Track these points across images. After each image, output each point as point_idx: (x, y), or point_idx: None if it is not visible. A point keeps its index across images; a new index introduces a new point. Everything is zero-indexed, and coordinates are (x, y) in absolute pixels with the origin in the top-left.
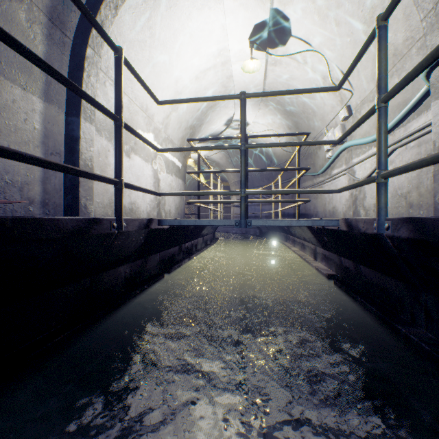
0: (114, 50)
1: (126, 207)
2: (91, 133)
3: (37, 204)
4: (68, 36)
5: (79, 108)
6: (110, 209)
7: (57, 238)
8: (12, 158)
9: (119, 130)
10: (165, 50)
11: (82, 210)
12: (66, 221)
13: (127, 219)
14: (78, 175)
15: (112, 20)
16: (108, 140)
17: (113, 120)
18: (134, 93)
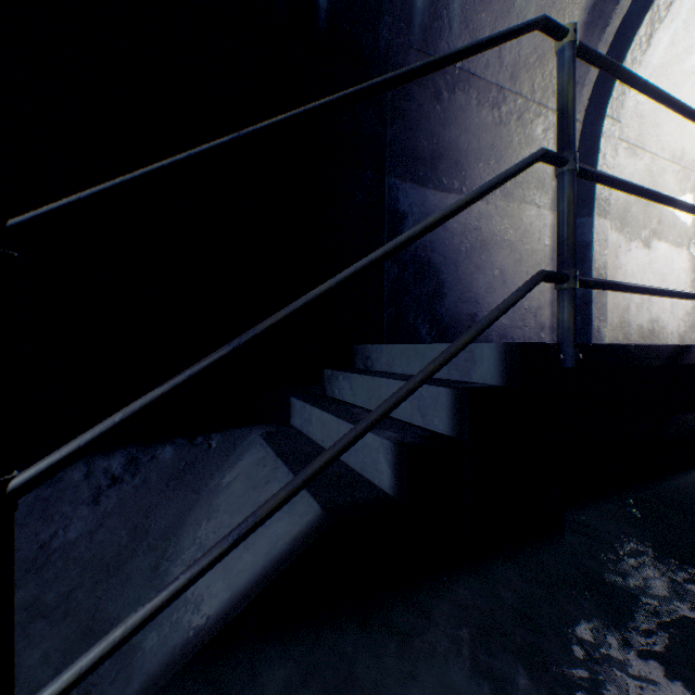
0: None
1: (642, 328)
2: (604, 231)
3: (545, 330)
4: (576, 120)
5: (590, 204)
6: (620, 332)
7: (657, 366)
8: (636, 292)
9: None
10: None
11: (593, 335)
12: (662, 348)
13: None
14: (673, 297)
15: (639, 60)
16: (617, 232)
17: None
18: (659, 142)
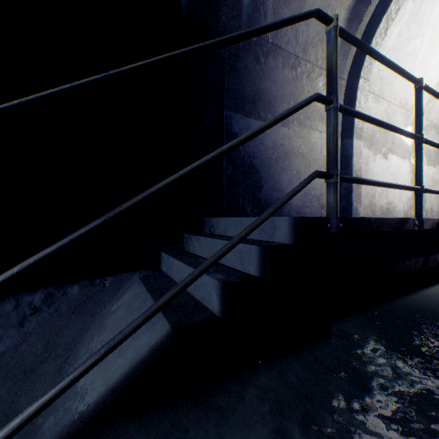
0: (415, 84)
1: (382, 207)
2: (359, 148)
3: (325, 209)
4: (343, 79)
5: (351, 131)
6: (369, 210)
7: (388, 231)
8: (375, 185)
9: (419, 146)
10: (434, 30)
11: (353, 211)
12: (391, 220)
13: (422, 218)
14: (398, 188)
15: (380, 43)
16: (367, 149)
17: (414, 140)
18: (392, 94)
